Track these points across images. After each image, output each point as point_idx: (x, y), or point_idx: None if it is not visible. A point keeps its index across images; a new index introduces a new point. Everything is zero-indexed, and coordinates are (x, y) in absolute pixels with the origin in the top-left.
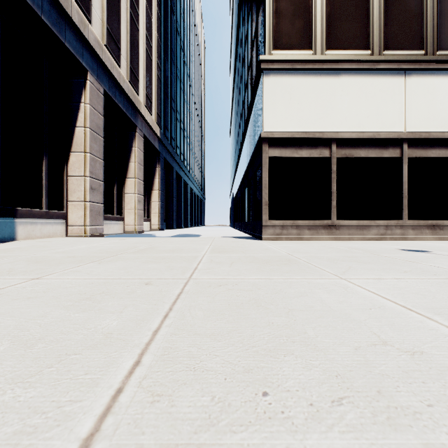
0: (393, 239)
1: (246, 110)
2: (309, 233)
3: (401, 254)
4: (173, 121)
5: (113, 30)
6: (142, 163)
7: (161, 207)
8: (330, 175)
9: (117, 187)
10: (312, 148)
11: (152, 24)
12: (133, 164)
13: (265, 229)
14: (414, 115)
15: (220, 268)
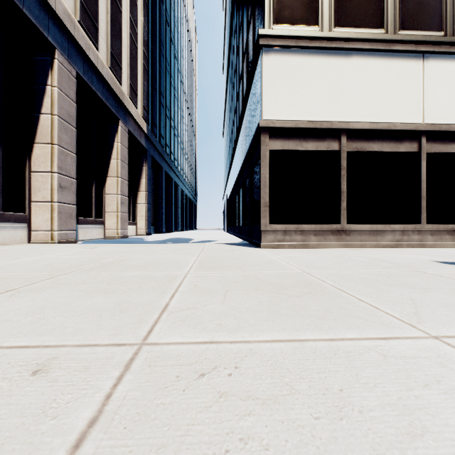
0: (410, 246)
1: (240, 104)
2: (316, 239)
3: (449, 270)
4: (162, 117)
5: (88, 5)
6: (126, 160)
7: (148, 210)
8: (340, 172)
9: (97, 186)
10: (319, 140)
11: (138, 8)
12: (115, 162)
13: (265, 235)
14: (433, 104)
15: (207, 306)
